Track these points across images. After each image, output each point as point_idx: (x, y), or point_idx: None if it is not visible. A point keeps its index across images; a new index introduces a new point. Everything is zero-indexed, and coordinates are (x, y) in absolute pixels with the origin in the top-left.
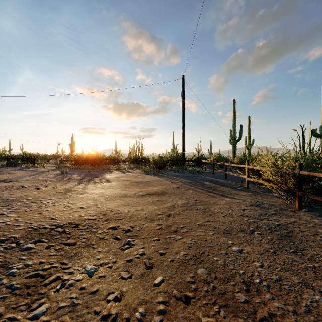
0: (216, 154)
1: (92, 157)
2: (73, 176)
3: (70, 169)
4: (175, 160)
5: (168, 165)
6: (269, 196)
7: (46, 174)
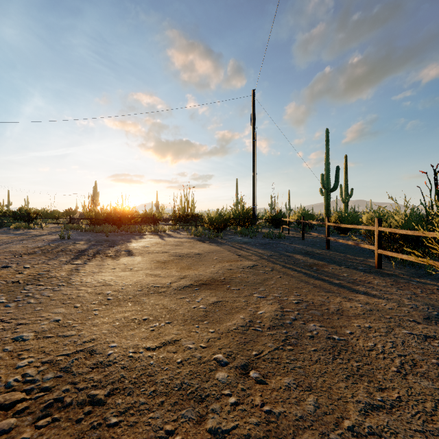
0: (300, 210)
1: (117, 214)
2: (76, 244)
3: (81, 231)
4: (241, 218)
5: (231, 226)
6: (433, 289)
7: (34, 240)
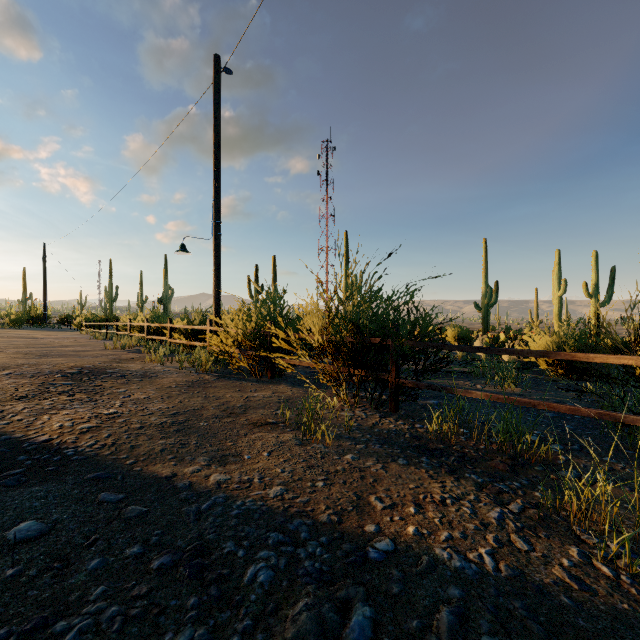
0: (90, 313)
1: None
2: None
3: None
4: (35, 319)
5: (26, 324)
6: None
7: None
